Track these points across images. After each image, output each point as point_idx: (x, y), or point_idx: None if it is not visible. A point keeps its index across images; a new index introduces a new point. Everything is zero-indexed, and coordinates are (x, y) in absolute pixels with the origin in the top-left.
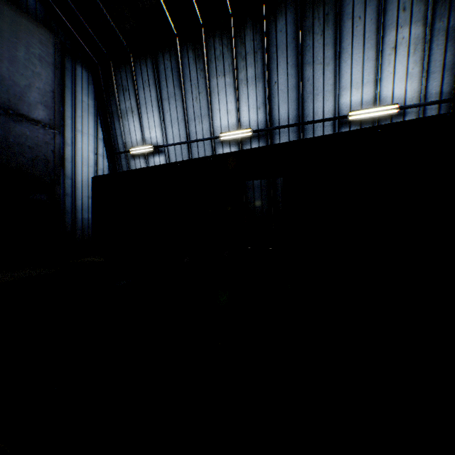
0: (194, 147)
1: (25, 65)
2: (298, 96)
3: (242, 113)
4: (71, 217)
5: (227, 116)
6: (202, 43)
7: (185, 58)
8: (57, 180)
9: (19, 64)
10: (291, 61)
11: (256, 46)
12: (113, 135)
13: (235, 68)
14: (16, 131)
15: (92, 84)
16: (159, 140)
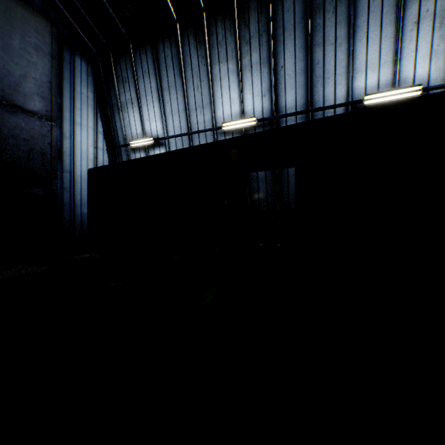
0: (195, 139)
1: (20, 54)
2: (307, 81)
3: (246, 101)
4: (69, 212)
5: (229, 105)
6: (204, 28)
7: (185, 45)
8: (54, 173)
9: (14, 53)
10: (300, 43)
11: (261, 29)
12: (113, 128)
13: (239, 53)
14: (11, 123)
15: (91, 76)
16: (160, 132)
